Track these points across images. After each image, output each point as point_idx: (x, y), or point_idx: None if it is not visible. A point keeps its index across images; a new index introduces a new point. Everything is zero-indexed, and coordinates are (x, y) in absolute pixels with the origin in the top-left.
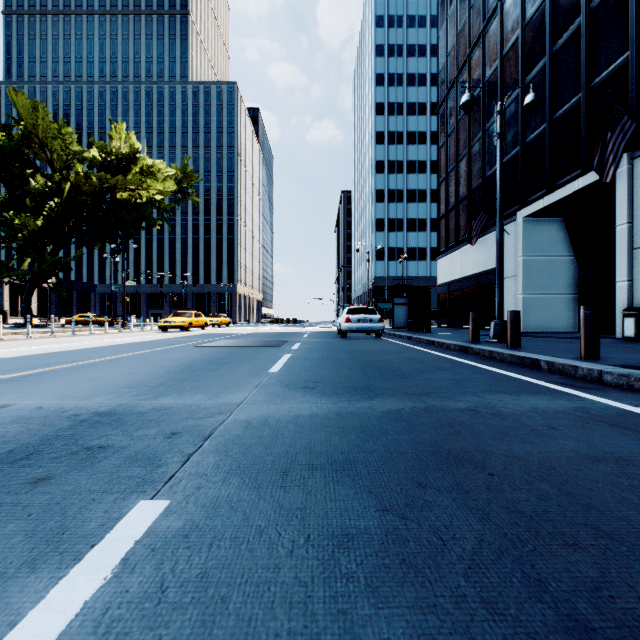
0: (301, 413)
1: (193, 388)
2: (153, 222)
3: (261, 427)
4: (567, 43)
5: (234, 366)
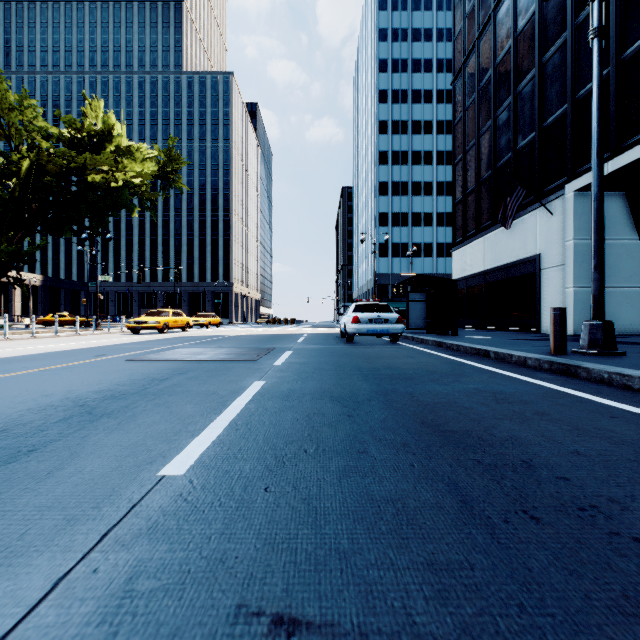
0: None
1: None
2: (130, 209)
3: None
4: None
5: (101, 433)
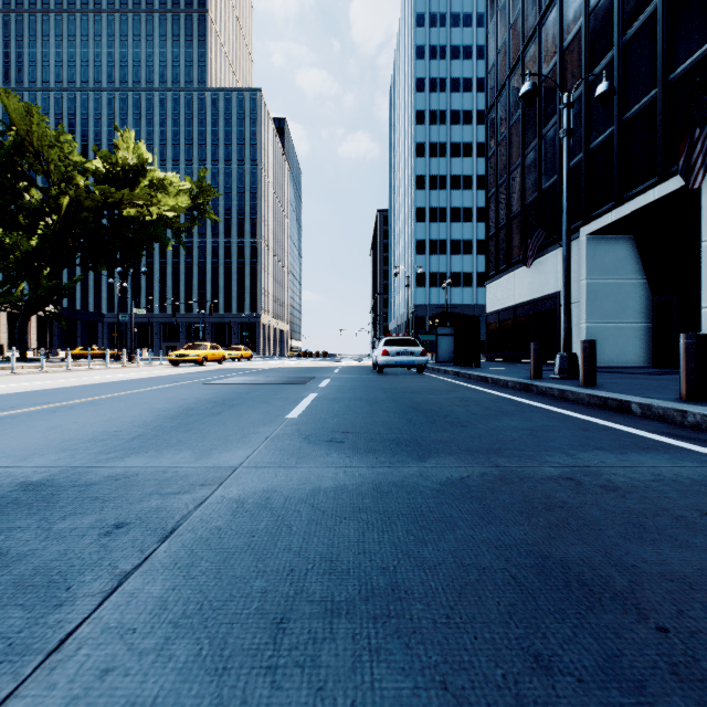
0: (322, 485)
1: (180, 442)
2: (164, 242)
3: (258, 512)
4: (640, 31)
5: (244, 409)
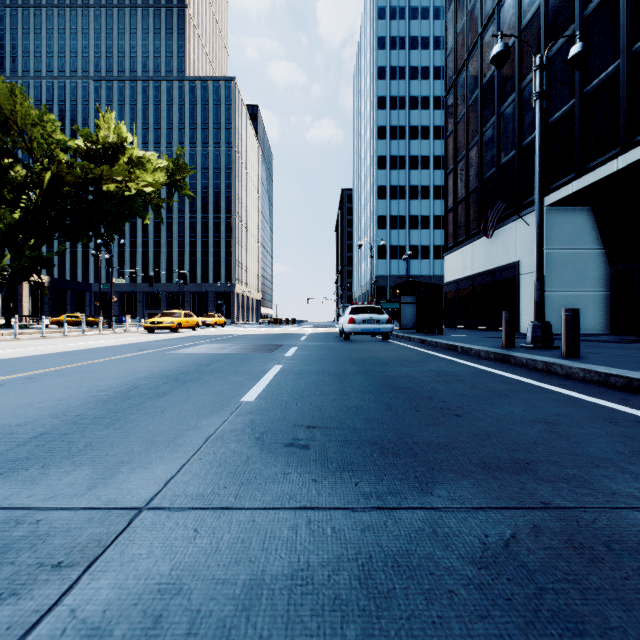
0: (267, 566)
1: (88, 446)
2: (142, 216)
3: None
4: (602, 4)
5: (195, 388)
